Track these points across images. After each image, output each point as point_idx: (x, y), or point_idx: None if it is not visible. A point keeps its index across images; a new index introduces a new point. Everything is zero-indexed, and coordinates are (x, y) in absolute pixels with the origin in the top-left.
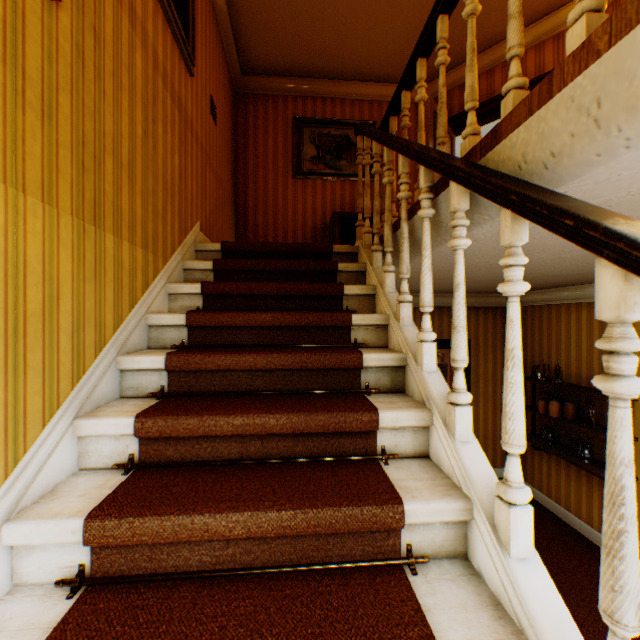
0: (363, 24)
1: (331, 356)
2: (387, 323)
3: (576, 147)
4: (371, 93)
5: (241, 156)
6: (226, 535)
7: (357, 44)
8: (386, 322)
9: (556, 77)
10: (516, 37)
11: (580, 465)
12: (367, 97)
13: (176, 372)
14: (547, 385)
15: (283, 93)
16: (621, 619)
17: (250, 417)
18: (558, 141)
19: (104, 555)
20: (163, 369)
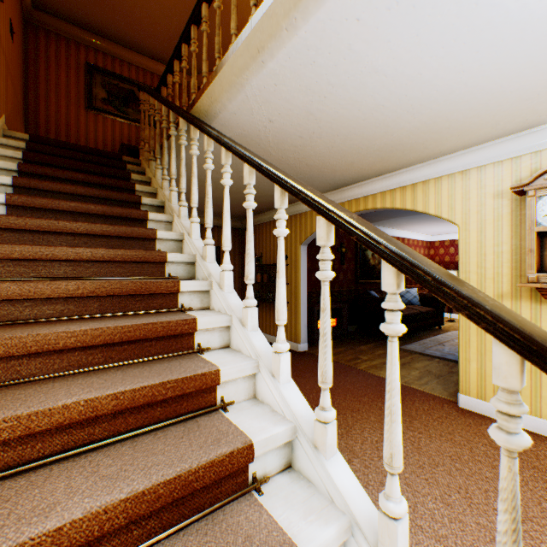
0: (146, 19)
1: (124, 195)
2: (157, 193)
3: (210, 110)
4: (153, 67)
5: (32, 77)
6: (76, 231)
7: (142, 29)
8: (156, 192)
9: (205, 87)
10: (205, 70)
11: (268, 301)
12: (150, 69)
13: (20, 189)
14: (256, 265)
15: (77, 39)
16: (208, 223)
17: (80, 204)
18: (206, 107)
19: (6, 236)
20: (9, 186)
